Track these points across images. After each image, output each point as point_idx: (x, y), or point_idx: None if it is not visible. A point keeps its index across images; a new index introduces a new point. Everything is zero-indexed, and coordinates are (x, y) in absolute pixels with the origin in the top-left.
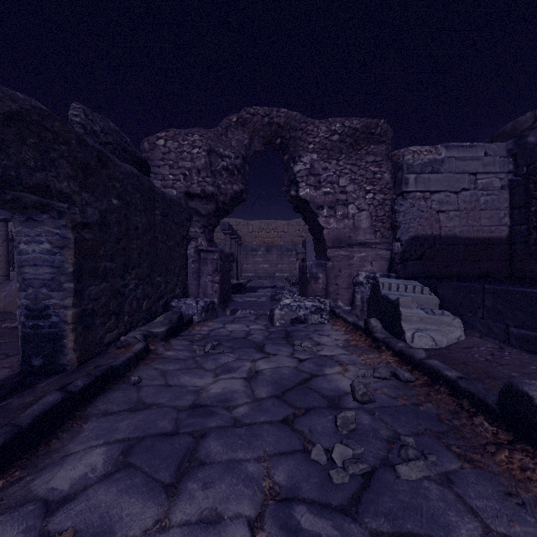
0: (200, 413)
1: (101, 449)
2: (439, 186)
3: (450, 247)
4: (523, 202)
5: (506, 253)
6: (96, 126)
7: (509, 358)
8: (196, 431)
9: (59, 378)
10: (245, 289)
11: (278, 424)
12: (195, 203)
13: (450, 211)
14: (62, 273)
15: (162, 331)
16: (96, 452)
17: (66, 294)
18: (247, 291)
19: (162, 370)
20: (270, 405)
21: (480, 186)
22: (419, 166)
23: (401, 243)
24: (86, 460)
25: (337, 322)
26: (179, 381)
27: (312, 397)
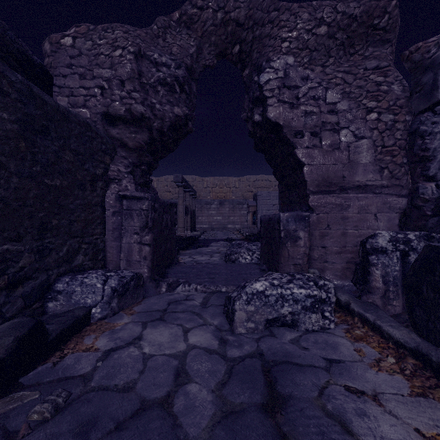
0: None
1: None
2: None
3: None
4: None
5: None
6: None
7: None
8: None
9: None
10: (197, 243)
11: None
12: (119, 130)
13: None
14: None
15: None
16: None
17: None
18: (199, 245)
19: None
20: None
21: None
22: None
23: (436, 184)
24: None
25: (353, 327)
26: None
27: None
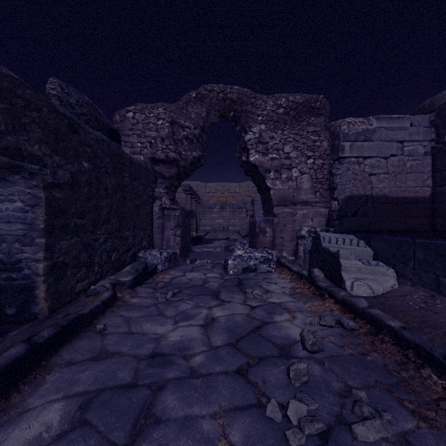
0: (159, 362)
1: (59, 404)
2: (371, 152)
3: (380, 206)
4: (445, 166)
5: (429, 211)
6: (71, 99)
7: (442, 306)
8: (154, 383)
9: (29, 327)
10: (203, 241)
11: (232, 374)
12: (160, 167)
13: (381, 174)
14: (34, 230)
15: (128, 280)
16: (54, 408)
17: (38, 248)
18: (205, 242)
19: (126, 317)
20: (225, 354)
21: (406, 152)
22: (353, 135)
23: (338, 202)
24: (43, 417)
25: (283, 271)
26: (141, 328)
27: (264, 345)
